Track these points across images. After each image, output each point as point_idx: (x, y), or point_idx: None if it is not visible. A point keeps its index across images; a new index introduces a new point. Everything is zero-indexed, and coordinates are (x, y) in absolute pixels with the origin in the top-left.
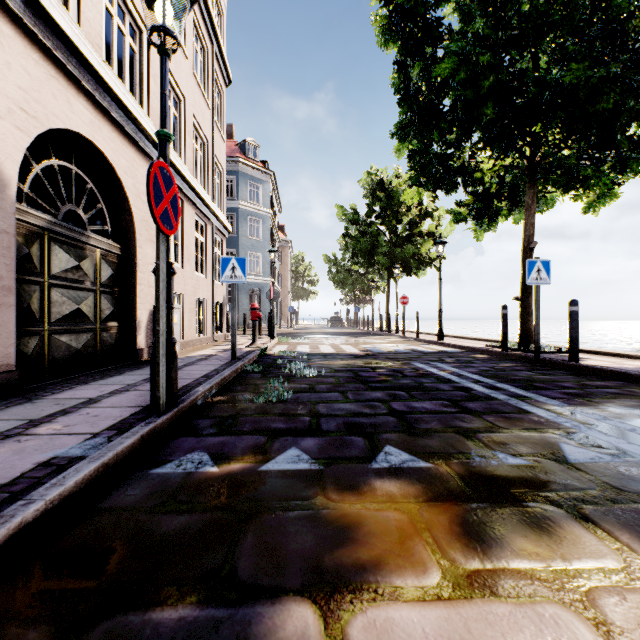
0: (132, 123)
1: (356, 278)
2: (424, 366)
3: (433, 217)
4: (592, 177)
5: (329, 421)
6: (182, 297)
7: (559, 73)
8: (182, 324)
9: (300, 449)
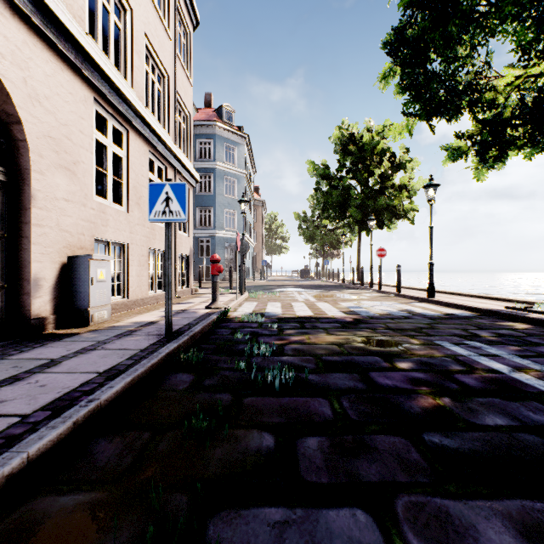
0: None
1: (325, 233)
2: (467, 352)
3: (406, 169)
4: None
5: None
6: (127, 247)
7: None
8: (127, 280)
9: None
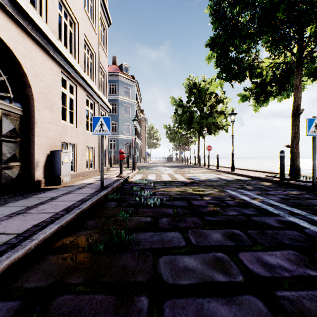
0: (28, 21)
1: (180, 137)
2: (236, 194)
3: (223, 102)
4: None
5: (176, 313)
6: (76, 145)
7: None
8: (76, 162)
9: None
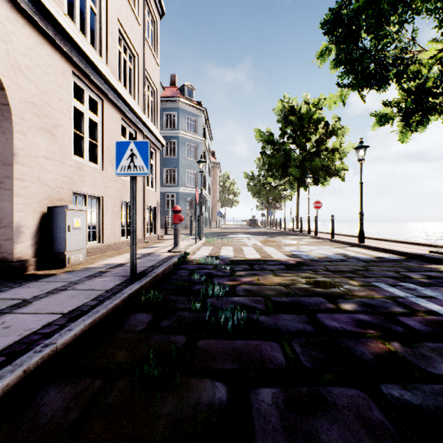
0: None
1: (269, 189)
2: (405, 294)
3: (337, 135)
4: None
5: None
6: (102, 200)
7: None
8: (102, 227)
9: None
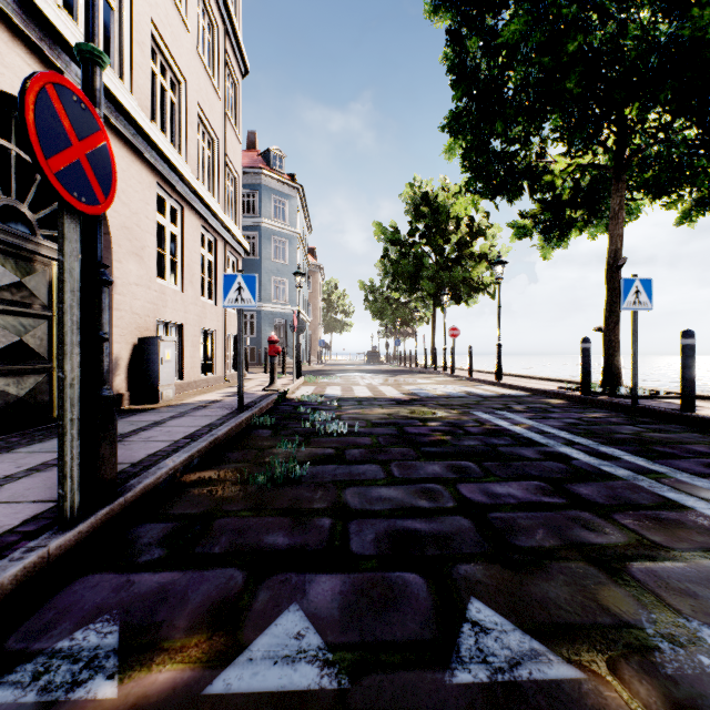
0: (104, 96)
1: (396, 307)
2: (489, 417)
3: (486, 236)
4: (707, 171)
5: (363, 528)
6: (182, 327)
7: (674, 25)
8: (182, 361)
9: (305, 612)
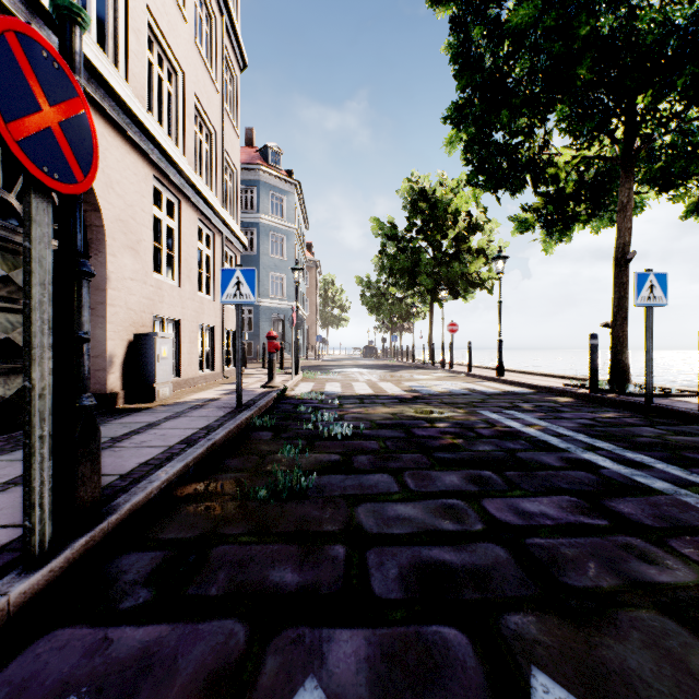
0: (97, 83)
1: (393, 303)
2: (498, 417)
3: (484, 231)
4: None
5: (383, 560)
6: (179, 323)
7: (696, 4)
8: (179, 358)
9: (326, 691)
